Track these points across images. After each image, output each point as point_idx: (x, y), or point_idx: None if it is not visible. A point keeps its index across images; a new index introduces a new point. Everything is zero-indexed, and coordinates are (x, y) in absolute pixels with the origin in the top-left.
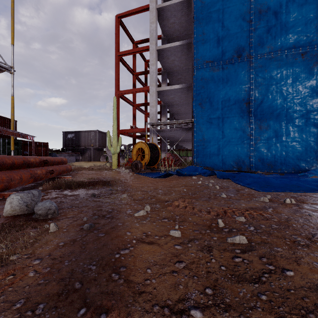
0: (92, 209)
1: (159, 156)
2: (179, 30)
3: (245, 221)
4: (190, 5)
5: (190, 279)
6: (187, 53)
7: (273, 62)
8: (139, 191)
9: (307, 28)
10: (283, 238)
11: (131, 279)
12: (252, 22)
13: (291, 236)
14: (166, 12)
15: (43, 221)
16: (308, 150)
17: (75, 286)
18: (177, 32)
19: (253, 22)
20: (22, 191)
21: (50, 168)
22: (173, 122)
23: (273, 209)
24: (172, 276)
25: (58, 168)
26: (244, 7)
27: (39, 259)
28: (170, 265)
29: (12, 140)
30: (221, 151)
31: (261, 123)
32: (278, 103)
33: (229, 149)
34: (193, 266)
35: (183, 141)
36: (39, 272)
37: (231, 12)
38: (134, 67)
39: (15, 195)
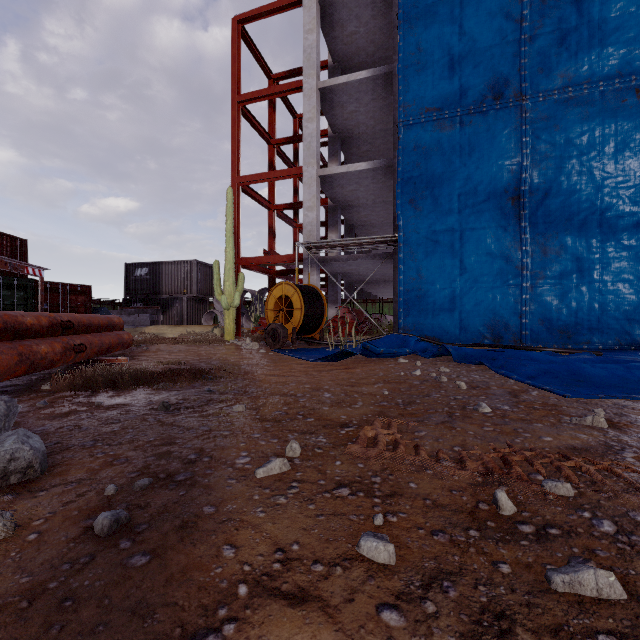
0: (145, 453)
1: (323, 313)
2: (365, 49)
3: (574, 495)
4: None
5: None
6: (383, 97)
7: (573, 109)
8: (276, 394)
9: None
10: None
11: None
12: (526, 21)
13: None
14: (339, 9)
15: None
16: None
17: None
18: (361, 53)
19: (528, 21)
20: None
21: (78, 339)
22: (354, 241)
23: (637, 455)
24: None
25: (99, 340)
26: None
27: None
28: None
29: None
30: (457, 302)
31: (545, 241)
32: (582, 198)
33: (475, 298)
34: None
35: (374, 283)
36: None
37: (480, 2)
38: (272, 128)
39: None
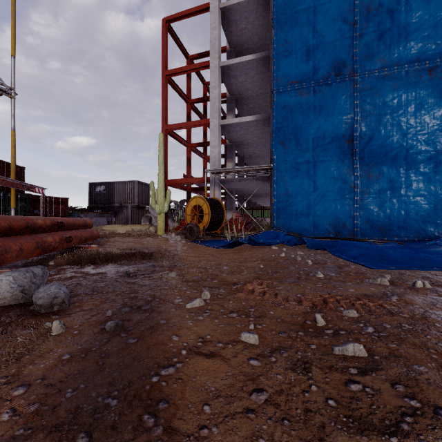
0: (122, 297)
1: (223, 216)
2: (251, 39)
3: (357, 317)
4: (267, 3)
5: (277, 425)
6: (263, 72)
7: (387, 82)
8: (194, 267)
9: (437, 32)
10: (424, 348)
11: (177, 427)
12: (357, 24)
13: (437, 345)
14: (234, 13)
15: (45, 316)
16: (439, 208)
17: (78, 441)
18: (248, 42)
19: (358, 24)
20: (24, 267)
21: (67, 233)
22: (244, 168)
23: (399, 298)
24: (246, 418)
25: (79, 234)
26: (345, 4)
27: (24, 385)
28: (242, 396)
29: (13, 194)
30: (312, 209)
31: (369, 169)
32: (394, 141)
33: (323, 206)
34: (281, 399)
35: (257, 196)
36: (20, 412)
37: (327, 11)
38: (189, 92)
39: (4, 275)
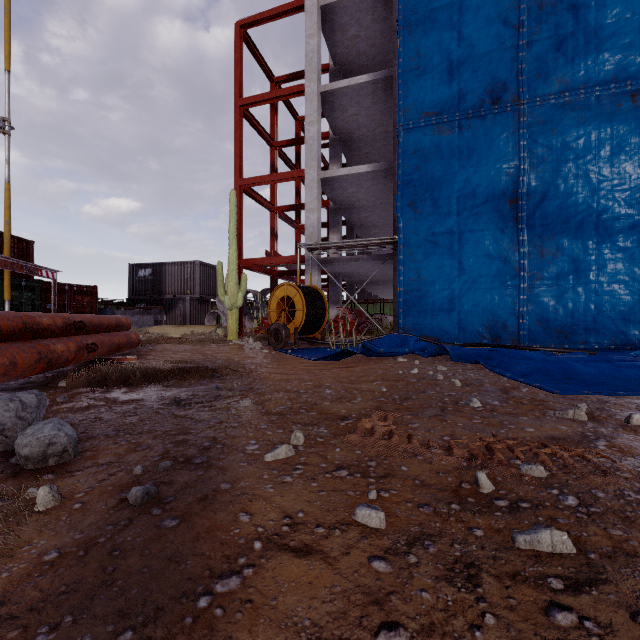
0: (164, 441)
1: (325, 313)
2: (366, 53)
3: (546, 476)
4: None
5: None
6: (384, 100)
7: (569, 113)
8: (280, 390)
9: None
10: None
11: None
12: (524, 27)
13: None
14: (340, 13)
15: (32, 475)
16: None
17: None
18: (362, 57)
19: (526, 27)
20: (19, 390)
21: (90, 339)
22: (355, 242)
23: (609, 443)
24: None
25: (109, 340)
26: None
27: None
28: (360, 639)
29: (7, 279)
30: (456, 303)
31: (542, 243)
32: (579, 200)
33: (473, 298)
34: None
35: (375, 284)
36: None
37: (479, 9)
38: (275, 130)
39: None
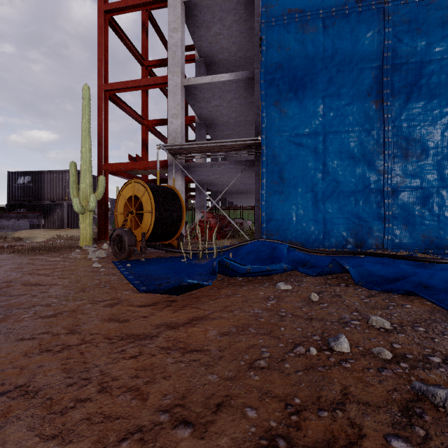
0: None
1: (181, 216)
2: None
3: None
4: None
5: None
6: (244, 19)
7: (434, 13)
8: None
9: None
10: None
11: None
12: None
13: None
14: None
15: None
16: None
17: None
18: None
19: None
20: None
21: None
22: (217, 143)
23: None
24: None
25: None
26: None
27: None
28: None
29: None
30: (321, 206)
31: (407, 145)
32: (444, 102)
33: (338, 202)
34: None
35: (235, 194)
36: None
37: None
38: (145, 51)
39: None
